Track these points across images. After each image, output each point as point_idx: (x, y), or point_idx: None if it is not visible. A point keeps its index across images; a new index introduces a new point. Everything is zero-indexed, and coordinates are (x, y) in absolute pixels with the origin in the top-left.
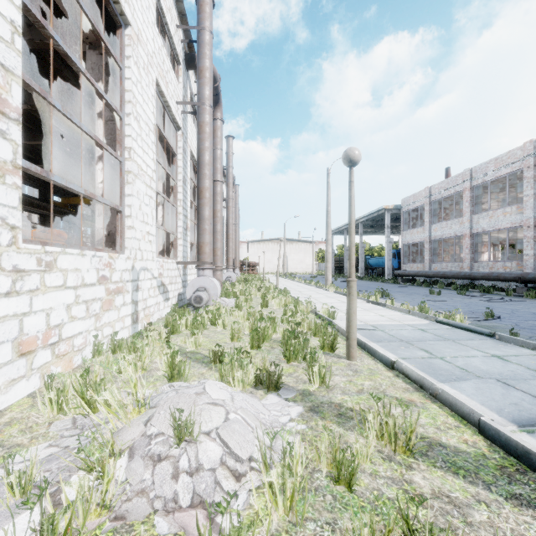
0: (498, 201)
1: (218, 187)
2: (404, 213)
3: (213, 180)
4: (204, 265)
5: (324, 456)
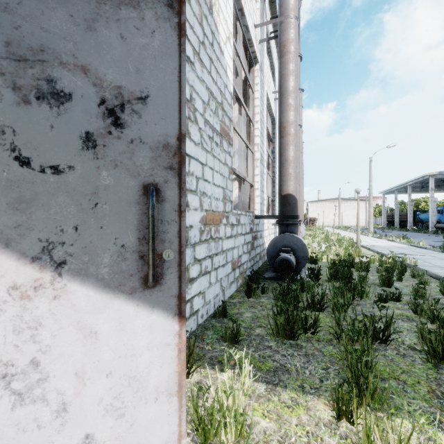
0: None
1: None
2: None
3: None
4: None
5: (342, 250)
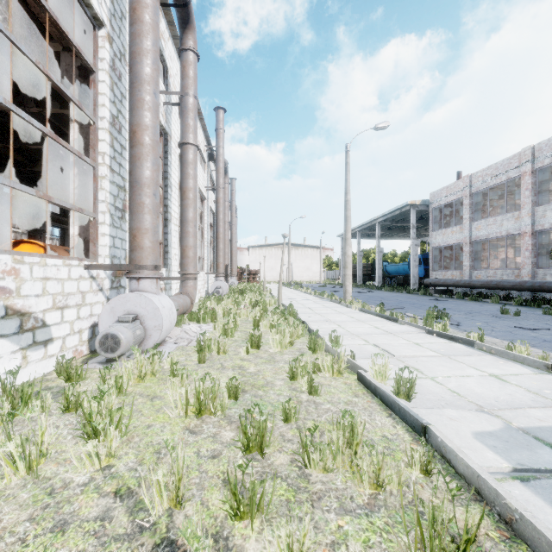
0: (551, 194)
1: (189, 153)
2: (434, 210)
3: (182, 142)
4: (140, 270)
5: None
